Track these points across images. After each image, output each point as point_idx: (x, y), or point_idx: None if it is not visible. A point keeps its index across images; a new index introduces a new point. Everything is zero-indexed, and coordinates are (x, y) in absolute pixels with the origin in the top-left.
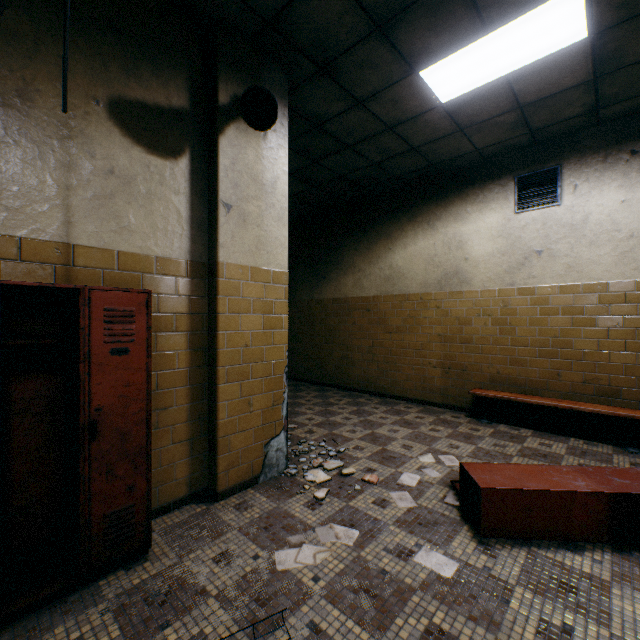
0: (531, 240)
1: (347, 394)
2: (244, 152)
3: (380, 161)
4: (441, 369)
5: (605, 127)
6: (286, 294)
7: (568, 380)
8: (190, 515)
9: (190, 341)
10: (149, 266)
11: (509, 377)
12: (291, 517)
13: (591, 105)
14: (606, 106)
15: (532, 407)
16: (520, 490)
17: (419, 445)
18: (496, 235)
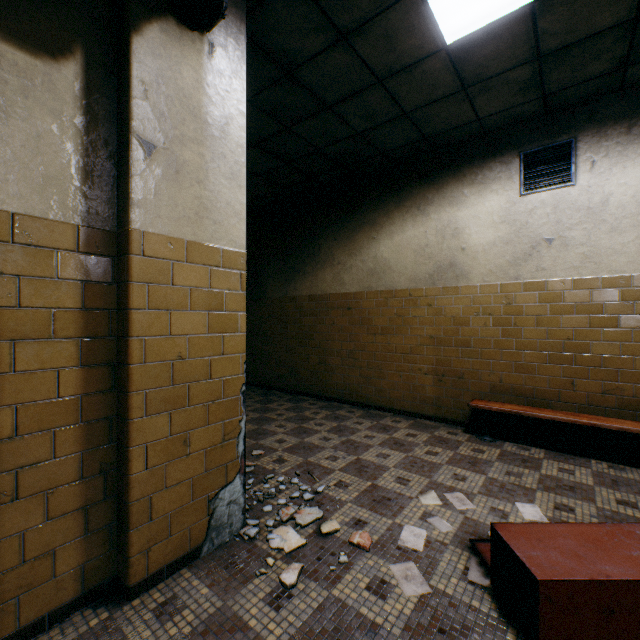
0: (540, 226)
1: (325, 405)
2: (176, 69)
3: (365, 130)
4: (433, 376)
5: (629, 92)
6: (243, 283)
7: (584, 390)
8: (76, 637)
9: (84, 352)
10: None
11: (514, 386)
12: (242, 630)
13: (621, 59)
14: (637, 62)
15: (541, 421)
16: (597, 581)
17: (417, 477)
18: (498, 221)
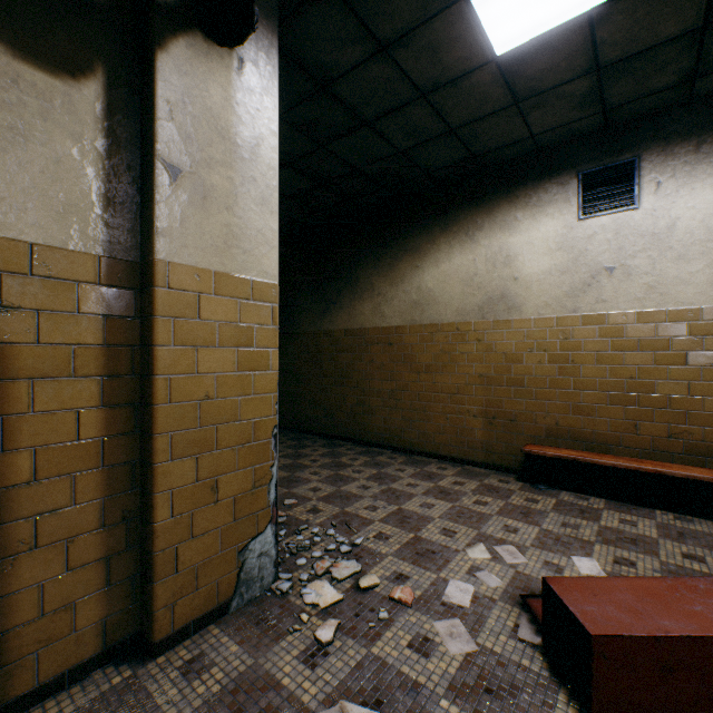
0: (600, 254)
1: (364, 450)
2: (203, 87)
3: (408, 148)
4: (483, 419)
5: (698, 107)
6: (275, 317)
7: (649, 434)
8: (98, 695)
9: (105, 392)
10: (17, 260)
11: (571, 429)
12: (275, 689)
13: (688, 71)
14: (706, 74)
15: (601, 468)
16: (655, 637)
17: (464, 529)
18: (554, 248)
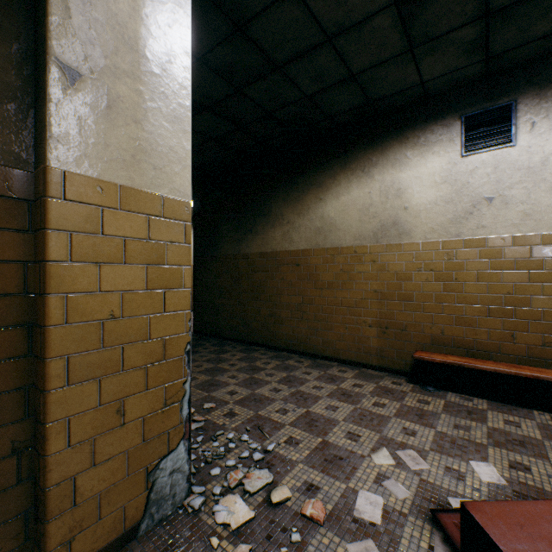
0: (480, 186)
1: (275, 355)
2: None
3: (313, 93)
4: (377, 328)
5: None
6: (188, 235)
7: (524, 342)
8: None
9: None
10: None
11: (455, 338)
12: None
13: None
14: None
15: (482, 372)
16: None
17: (367, 432)
18: (440, 181)
